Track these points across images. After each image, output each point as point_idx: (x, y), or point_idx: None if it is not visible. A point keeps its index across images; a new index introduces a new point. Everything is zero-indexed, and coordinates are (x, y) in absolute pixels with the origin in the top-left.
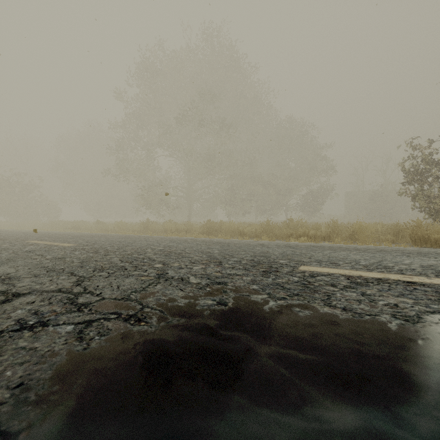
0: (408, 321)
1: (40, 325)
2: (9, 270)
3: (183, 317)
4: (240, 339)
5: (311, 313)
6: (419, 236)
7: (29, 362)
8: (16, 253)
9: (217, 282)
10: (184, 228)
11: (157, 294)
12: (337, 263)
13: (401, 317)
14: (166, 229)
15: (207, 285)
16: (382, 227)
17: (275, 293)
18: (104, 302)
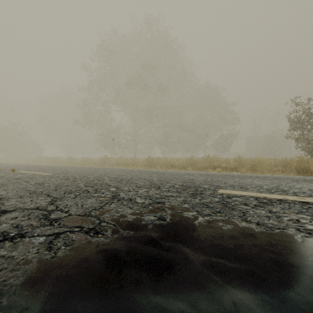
0: (310, 234)
1: (19, 237)
2: (2, 192)
3: (131, 230)
4: (178, 249)
5: (232, 227)
6: (302, 168)
7: (6, 269)
8: (8, 180)
9: (157, 202)
10: (131, 162)
11: (111, 211)
12: (246, 187)
13: (304, 230)
14: (118, 163)
15: (149, 204)
16: (274, 161)
17: (202, 210)
18: (70, 217)
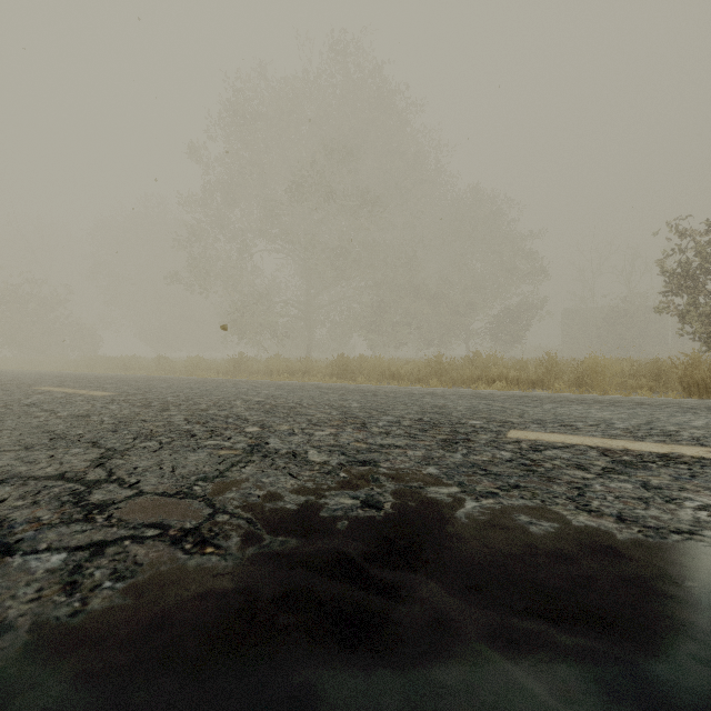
0: None
1: None
2: None
3: (293, 535)
4: (418, 590)
5: (555, 528)
6: (697, 381)
7: None
8: (8, 407)
9: (360, 461)
10: (300, 368)
11: (244, 485)
12: (575, 426)
13: None
14: (270, 370)
15: (341, 467)
16: (631, 365)
17: (473, 482)
18: (140, 500)
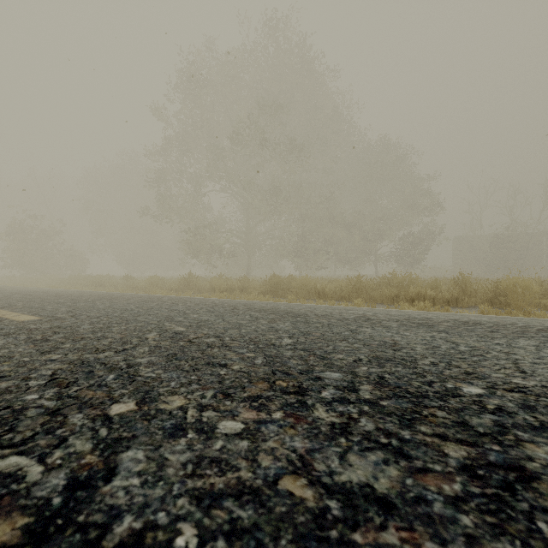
0: None
1: None
2: None
3: None
4: None
5: None
6: None
7: None
8: None
9: None
10: (239, 286)
11: None
12: None
13: None
14: (213, 287)
15: None
16: (541, 285)
17: None
18: None
